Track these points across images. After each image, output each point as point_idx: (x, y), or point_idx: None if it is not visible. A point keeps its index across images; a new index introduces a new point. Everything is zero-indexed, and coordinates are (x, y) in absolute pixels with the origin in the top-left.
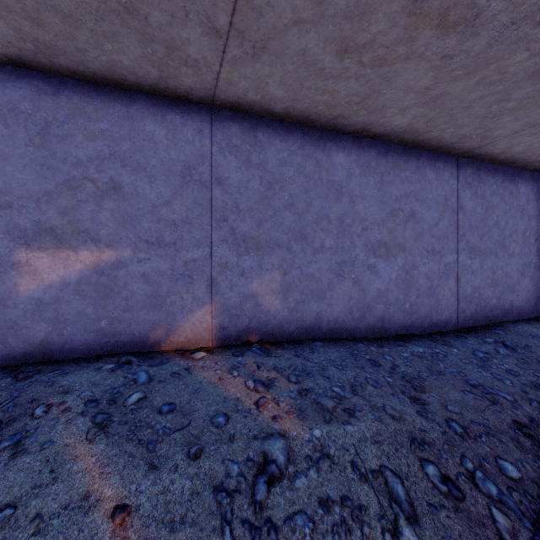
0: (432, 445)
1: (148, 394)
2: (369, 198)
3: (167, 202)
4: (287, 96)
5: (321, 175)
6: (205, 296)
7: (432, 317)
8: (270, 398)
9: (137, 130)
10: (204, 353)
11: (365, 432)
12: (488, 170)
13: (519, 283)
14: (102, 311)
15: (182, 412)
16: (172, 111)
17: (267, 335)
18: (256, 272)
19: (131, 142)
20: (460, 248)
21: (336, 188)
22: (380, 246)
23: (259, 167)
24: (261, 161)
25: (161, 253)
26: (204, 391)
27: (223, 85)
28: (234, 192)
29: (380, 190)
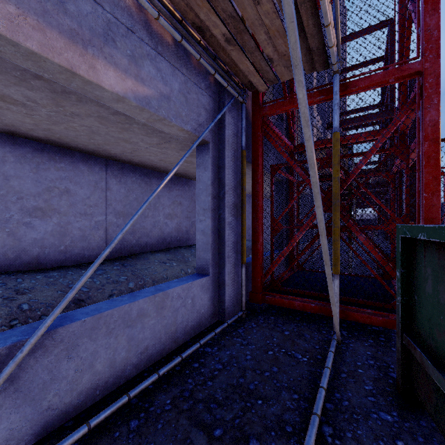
0: None
1: None
2: (25, 178)
3: None
4: None
5: None
6: None
7: (85, 254)
8: None
9: None
10: None
11: None
12: (129, 168)
13: (152, 232)
14: None
15: None
16: None
17: None
18: None
19: None
20: (108, 212)
21: None
22: (36, 210)
23: None
24: None
25: None
26: None
27: None
28: None
29: (36, 173)
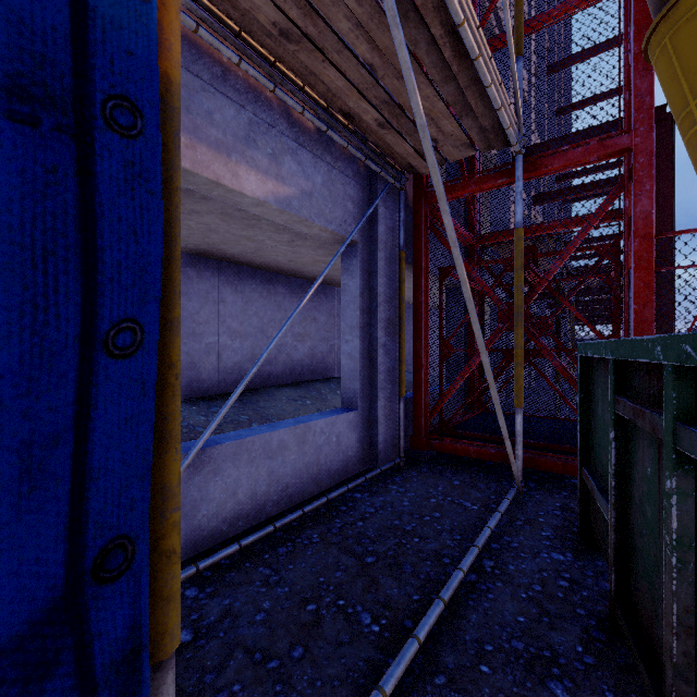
0: None
1: None
2: None
3: None
4: None
5: None
6: None
7: (193, 386)
8: None
9: None
10: None
11: None
12: (248, 272)
13: (277, 359)
14: None
15: None
16: None
17: None
18: None
19: None
20: (221, 332)
21: None
22: None
23: None
24: None
25: None
26: None
27: None
28: None
29: None
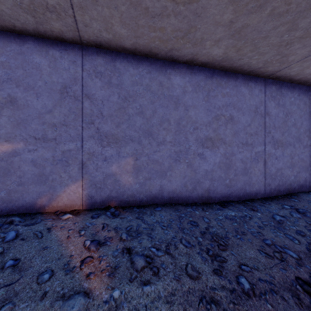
0: (219, 303)
1: (5, 250)
2: (199, 107)
3: (50, 110)
4: (130, 34)
5: (163, 91)
6: (77, 175)
7: (246, 189)
8: (96, 256)
9: (28, 61)
10: (71, 215)
11: (161, 292)
12: (287, 87)
13: None
14: (2, 185)
15: (21, 267)
16: (53, 49)
17: (123, 201)
18: (115, 158)
19: (23, 70)
20: (267, 141)
21: (174, 100)
22: (207, 140)
23: (117, 86)
24: (118, 82)
25: (45, 145)
26: (48, 249)
27: (82, 27)
28: (99, 104)
29: (207, 101)
